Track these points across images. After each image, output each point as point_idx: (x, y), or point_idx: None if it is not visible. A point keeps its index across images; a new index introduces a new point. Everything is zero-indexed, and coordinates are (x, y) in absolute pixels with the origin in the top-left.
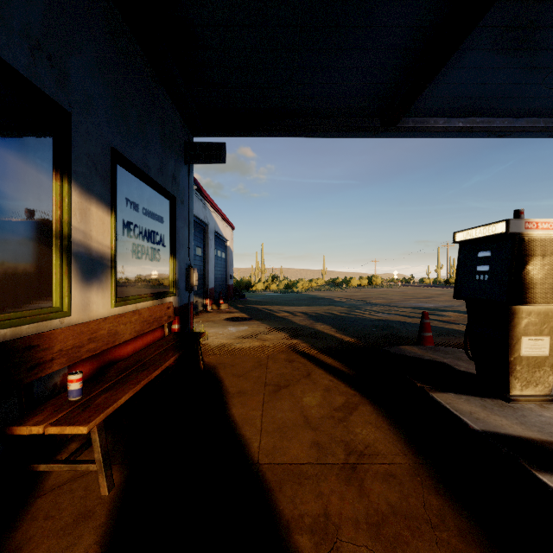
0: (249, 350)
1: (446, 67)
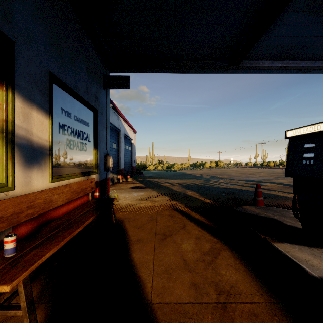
0: (145, 208)
1: (273, 24)
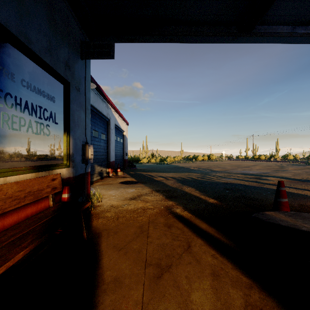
0: (133, 212)
1: None
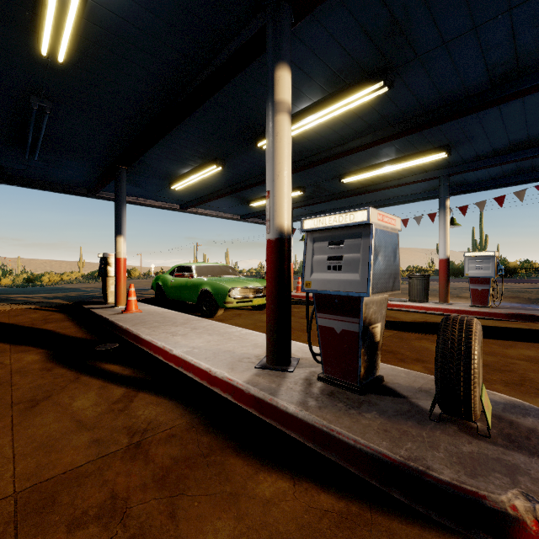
0: None
1: (111, 184)
